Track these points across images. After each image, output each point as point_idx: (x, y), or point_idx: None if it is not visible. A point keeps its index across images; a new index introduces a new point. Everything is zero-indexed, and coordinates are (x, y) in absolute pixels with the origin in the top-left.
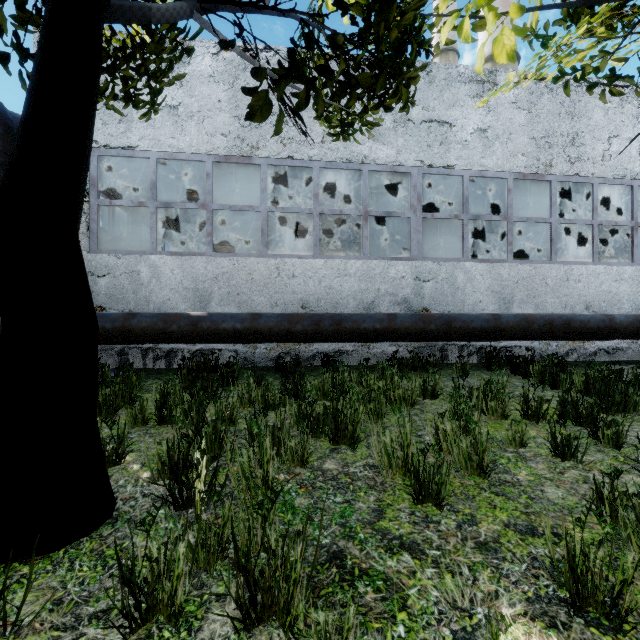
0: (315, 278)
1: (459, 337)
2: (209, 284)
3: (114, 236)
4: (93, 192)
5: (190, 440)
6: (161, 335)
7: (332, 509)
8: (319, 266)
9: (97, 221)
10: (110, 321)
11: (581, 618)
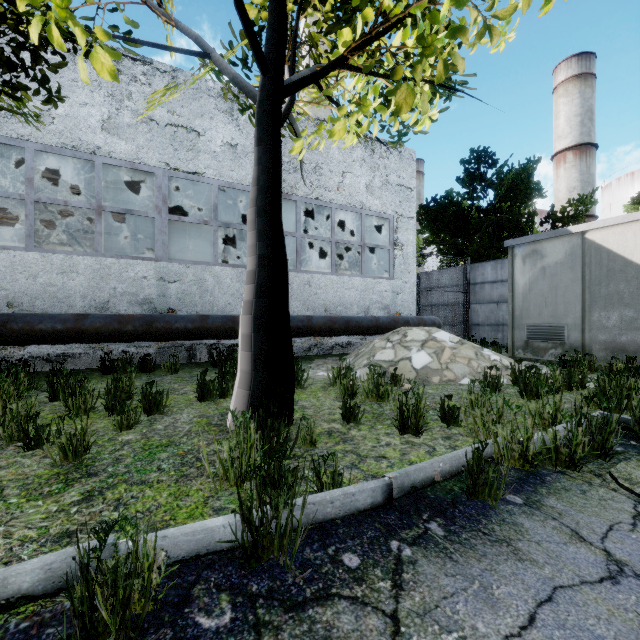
0: (28, 273)
1: (163, 337)
2: None
3: None
4: None
5: None
6: None
7: None
8: (34, 260)
9: None
10: None
11: None
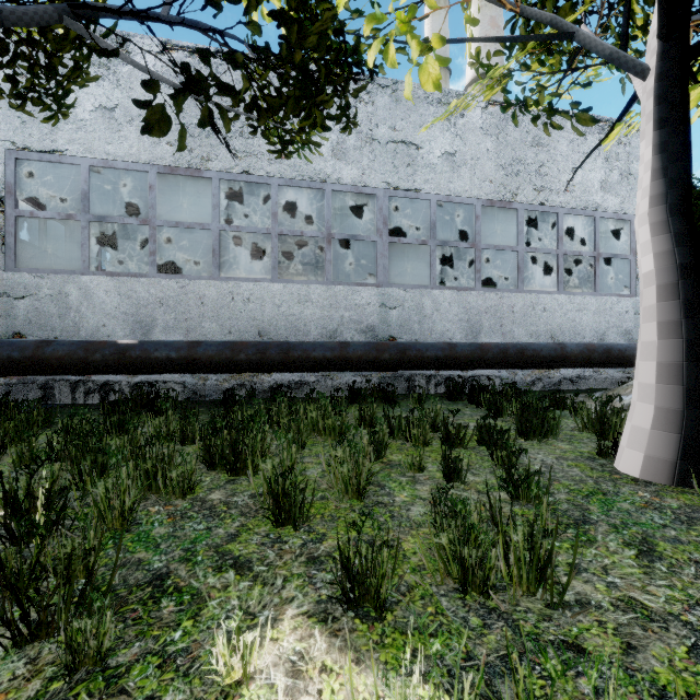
0: (273, 304)
1: (414, 366)
2: (152, 309)
3: (46, 252)
4: (9, 201)
5: (32, 471)
6: (81, 365)
7: (187, 536)
8: (278, 291)
9: (15, 234)
10: (18, 349)
11: (354, 612)
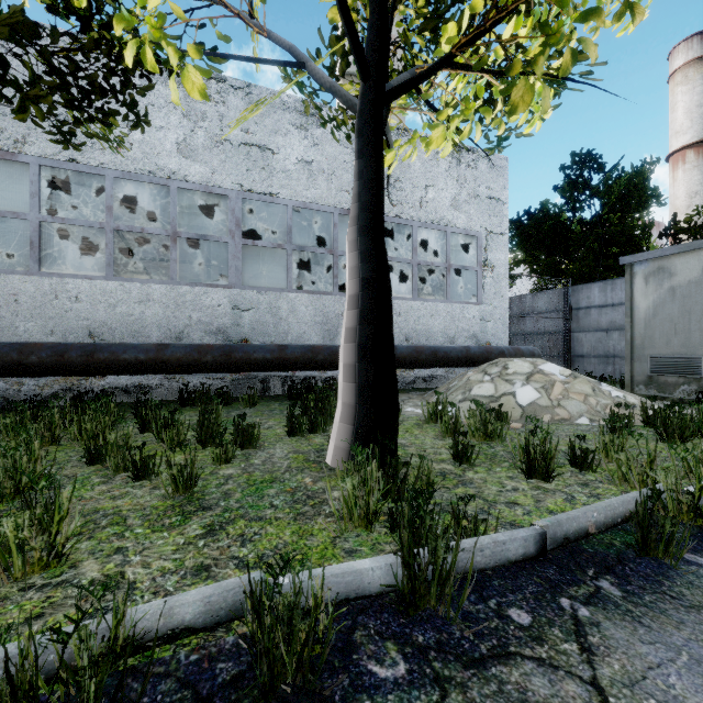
0: (108, 303)
1: (242, 368)
2: None
3: None
4: None
5: None
6: None
7: None
8: (113, 289)
9: None
10: None
11: None
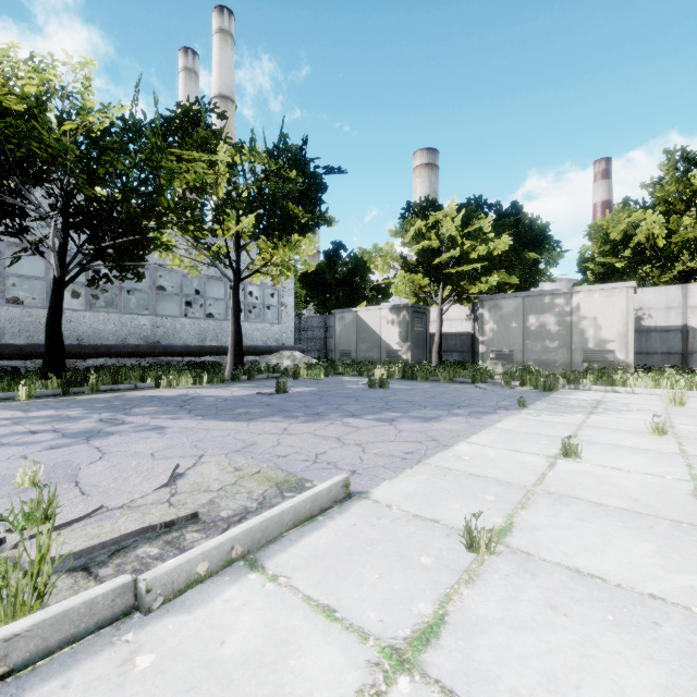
0: (87, 323)
1: (171, 355)
2: (3, 324)
3: None
4: None
5: (89, 372)
6: None
7: None
8: (90, 316)
9: None
10: None
11: None
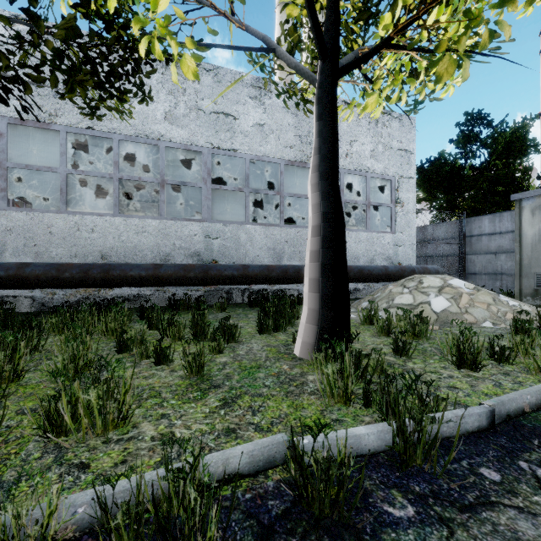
0: (115, 233)
1: (215, 282)
2: (2, 236)
3: None
4: None
5: None
6: None
7: None
8: (118, 223)
9: None
10: None
11: None
